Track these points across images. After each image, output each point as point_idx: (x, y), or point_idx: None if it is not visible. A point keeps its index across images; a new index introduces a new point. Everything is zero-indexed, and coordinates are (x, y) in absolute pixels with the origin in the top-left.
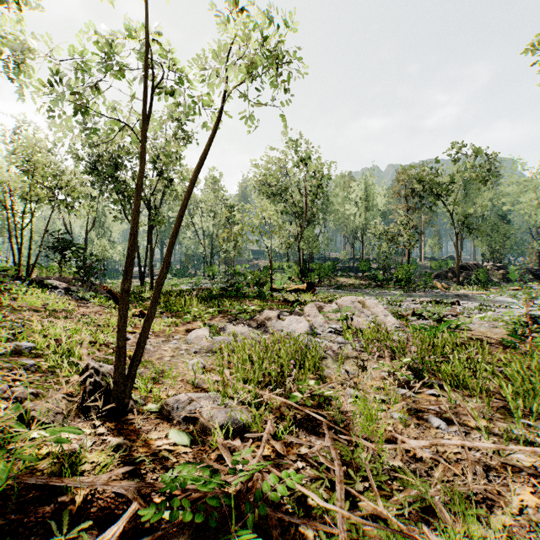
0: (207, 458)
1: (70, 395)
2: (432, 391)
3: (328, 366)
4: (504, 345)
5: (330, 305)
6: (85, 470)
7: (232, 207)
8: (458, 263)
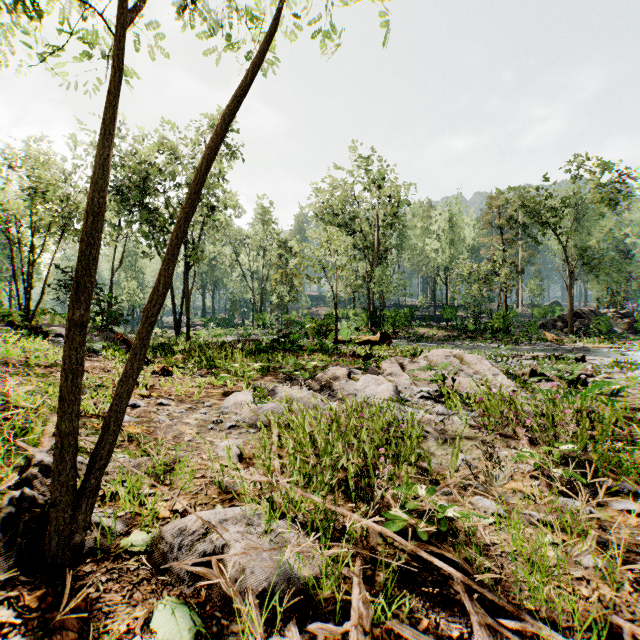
0: None
1: None
2: (625, 504)
3: (432, 452)
4: None
5: (416, 361)
6: None
7: (286, 242)
8: (571, 309)
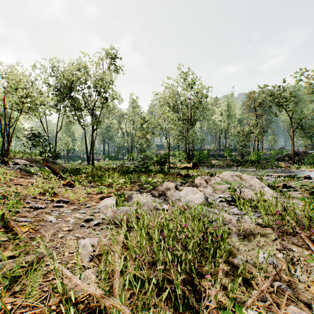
0: None
1: None
2: None
3: (237, 248)
4: None
5: (214, 178)
6: None
7: (144, 117)
8: (293, 151)
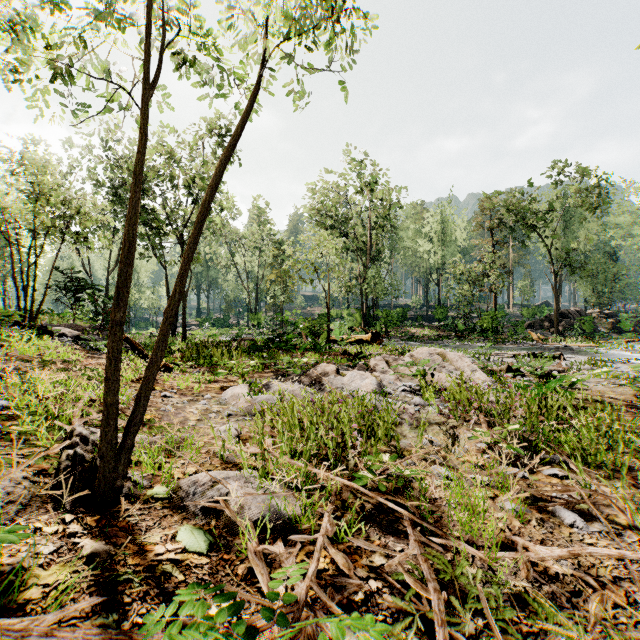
0: (232, 574)
1: (42, 473)
2: (553, 470)
3: (404, 435)
4: (635, 409)
5: (402, 358)
6: (30, 599)
7: (281, 243)
8: (557, 310)
